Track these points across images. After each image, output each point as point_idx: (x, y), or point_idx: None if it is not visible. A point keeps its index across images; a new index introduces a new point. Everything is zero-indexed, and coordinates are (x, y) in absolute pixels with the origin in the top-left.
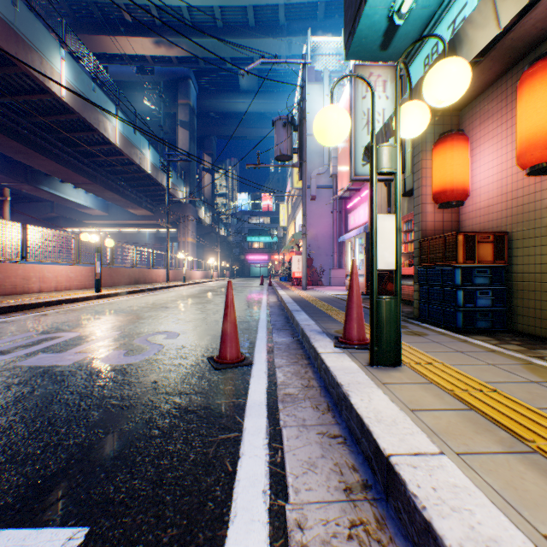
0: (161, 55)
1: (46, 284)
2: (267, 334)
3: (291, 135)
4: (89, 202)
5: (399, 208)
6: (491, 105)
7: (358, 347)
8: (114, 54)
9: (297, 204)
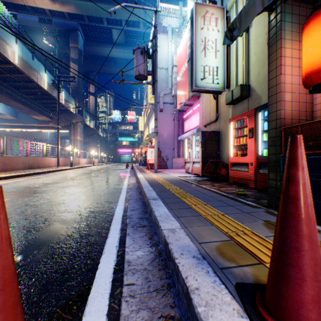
0: (57, 10)
1: None
2: (119, 238)
3: (147, 61)
4: (0, 109)
5: None
6: None
7: None
8: (20, 4)
9: (150, 115)
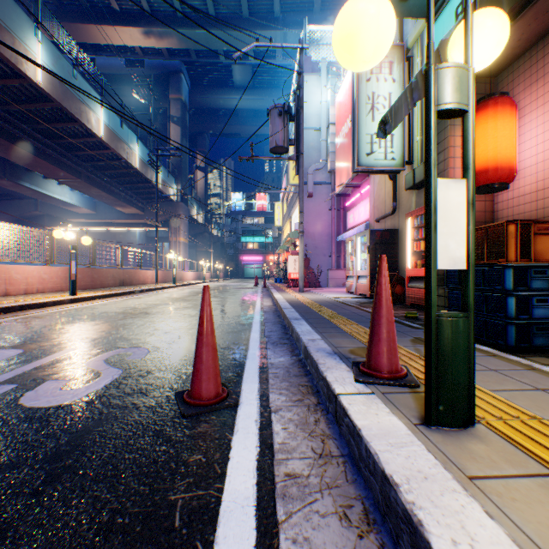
0: (151, 47)
1: (13, 286)
2: (260, 351)
3: (288, 125)
4: (74, 199)
5: (472, 168)
6: (543, 63)
7: (392, 383)
8: (102, 44)
9: (292, 202)
